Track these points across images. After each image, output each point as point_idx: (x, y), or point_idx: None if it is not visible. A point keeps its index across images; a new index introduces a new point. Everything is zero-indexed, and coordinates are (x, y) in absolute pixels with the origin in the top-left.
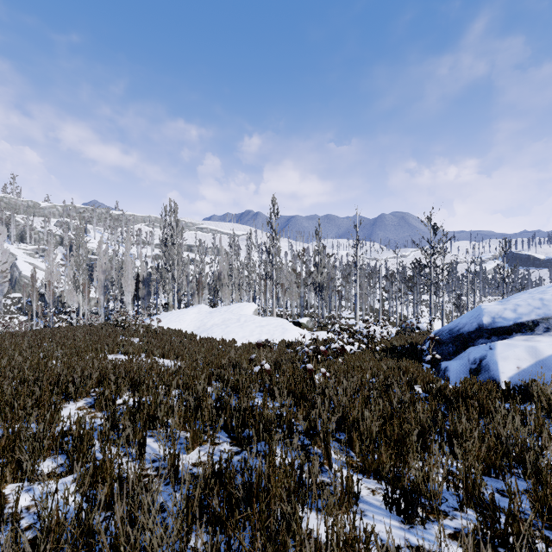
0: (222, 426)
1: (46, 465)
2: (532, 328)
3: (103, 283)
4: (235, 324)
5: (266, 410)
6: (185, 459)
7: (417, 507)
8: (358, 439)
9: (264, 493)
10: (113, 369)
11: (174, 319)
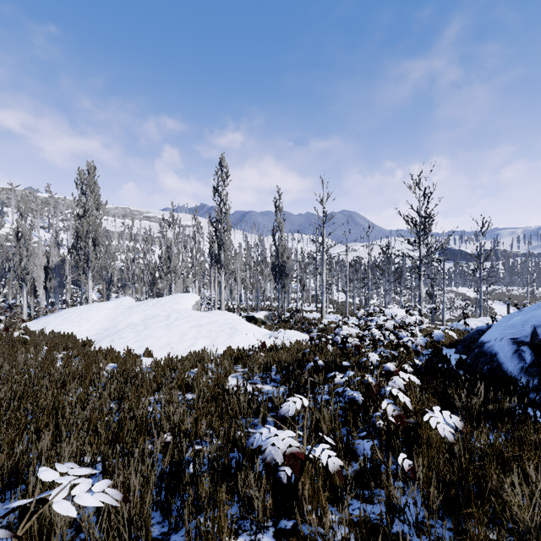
0: None
1: None
2: None
3: None
4: (159, 324)
5: None
6: None
7: None
8: None
9: None
10: None
11: (72, 318)
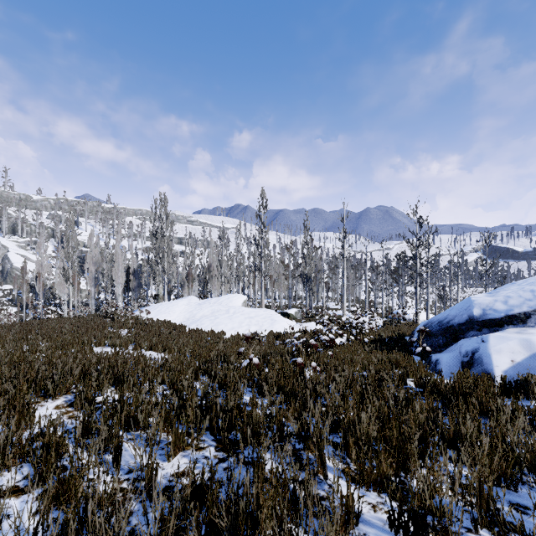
0: (207, 427)
1: (9, 477)
2: (524, 320)
3: (94, 275)
4: (224, 316)
5: (254, 412)
6: (165, 468)
7: (428, 532)
8: (354, 444)
9: (252, 518)
10: (98, 363)
11: (164, 311)
